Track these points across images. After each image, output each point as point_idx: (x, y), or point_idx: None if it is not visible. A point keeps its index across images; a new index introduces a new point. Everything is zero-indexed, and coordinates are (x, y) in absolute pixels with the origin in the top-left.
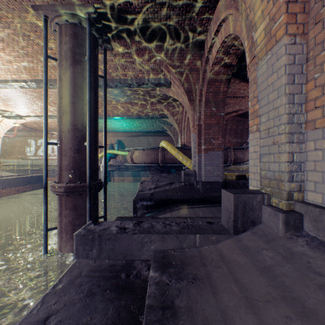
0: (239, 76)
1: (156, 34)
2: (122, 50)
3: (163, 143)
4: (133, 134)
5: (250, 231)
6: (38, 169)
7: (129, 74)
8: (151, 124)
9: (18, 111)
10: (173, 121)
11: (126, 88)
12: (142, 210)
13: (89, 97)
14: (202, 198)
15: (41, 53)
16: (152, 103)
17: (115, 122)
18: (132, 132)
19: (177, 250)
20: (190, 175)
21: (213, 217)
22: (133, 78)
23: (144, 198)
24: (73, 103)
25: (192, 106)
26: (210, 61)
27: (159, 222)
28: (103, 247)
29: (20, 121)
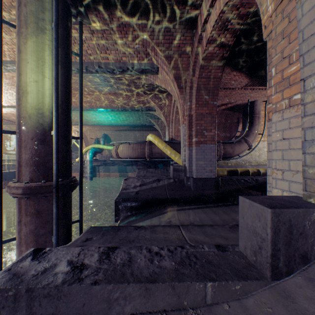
0: (232, 64)
1: (142, 4)
2: (101, 25)
3: (150, 137)
4: (119, 128)
5: (301, 274)
6: None
7: (111, 57)
8: (138, 117)
9: None
10: (161, 114)
11: (109, 75)
12: (125, 212)
13: (55, 74)
14: (195, 197)
15: (3, 25)
16: (138, 94)
17: (100, 115)
18: (118, 126)
19: (173, 313)
20: (180, 171)
21: (212, 224)
22: (116, 62)
23: (128, 198)
24: (36, 82)
25: (182, 94)
26: (204, 40)
27: (142, 248)
28: (35, 311)
29: None
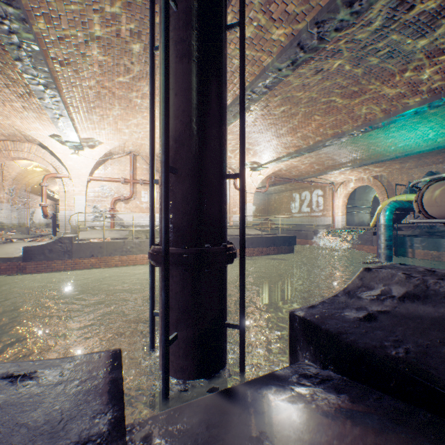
0: None
1: None
2: None
3: None
4: None
5: None
6: (300, 229)
7: None
8: None
9: (258, 160)
10: None
11: (360, 31)
12: (309, 357)
13: (162, 74)
14: None
15: None
16: None
17: (402, 135)
18: None
19: None
20: None
21: None
22: None
23: (319, 320)
24: None
25: None
26: None
27: None
28: None
29: (267, 171)
